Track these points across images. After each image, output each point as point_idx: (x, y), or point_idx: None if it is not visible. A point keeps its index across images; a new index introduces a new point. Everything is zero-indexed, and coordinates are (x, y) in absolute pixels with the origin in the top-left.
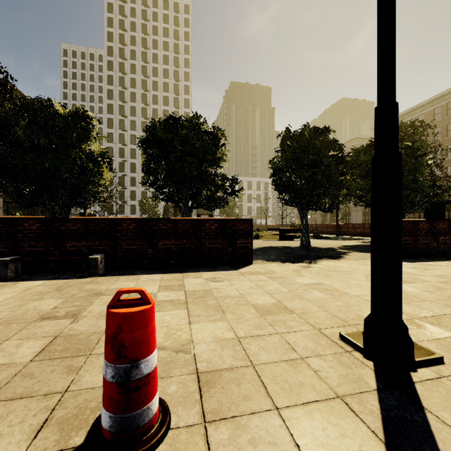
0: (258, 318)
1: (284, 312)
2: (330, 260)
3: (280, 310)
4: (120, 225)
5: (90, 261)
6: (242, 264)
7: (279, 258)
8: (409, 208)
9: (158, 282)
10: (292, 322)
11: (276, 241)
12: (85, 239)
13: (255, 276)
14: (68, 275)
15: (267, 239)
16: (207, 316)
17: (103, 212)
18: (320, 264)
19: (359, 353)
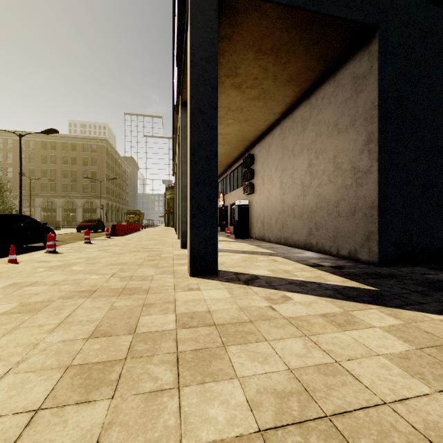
0: None
1: None
2: None
3: None
4: None
5: None
6: None
7: None
8: None
9: None
10: None
11: None
12: None
13: None
14: None
15: None
16: None
17: None
18: None
19: None
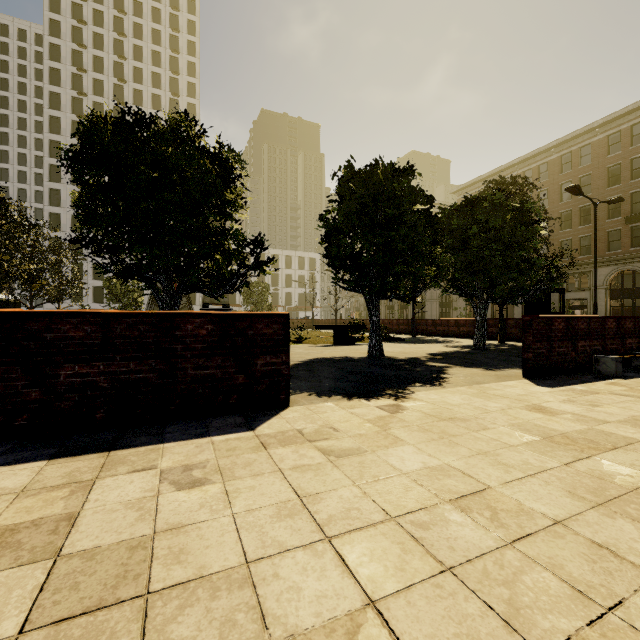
0: None
1: None
2: (429, 387)
3: None
4: None
5: None
6: (267, 408)
7: (339, 387)
8: (516, 297)
9: None
10: None
11: (329, 347)
12: None
13: (293, 451)
14: None
15: (315, 343)
16: None
17: (30, 298)
18: (417, 400)
19: None
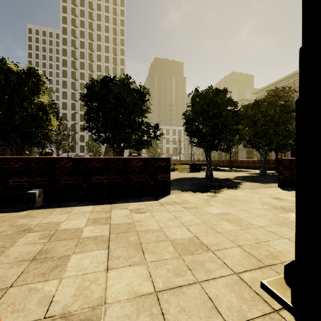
0: (176, 260)
1: (201, 250)
2: (230, 189)
3: (197, 247)
4: (59, 164)
5: (28, 195)
6: (162, 194)
7: (191, 188)
8: (282, 149)
9: (87, 215)
10: (210, 264)
11: (187, 173)
12: (26, 176)
13: (173, 206)
14: (8, 208)
15: (181, 171)
16: (126, 258)
17: (58, 151)
18: (223, 193)
19: (289, 313)
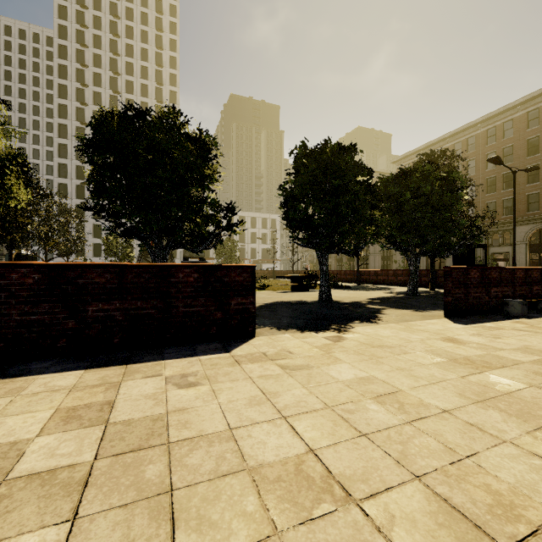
0: None
1: (329, 500)
2: (366, 324)
3: (319, 489)
4: (6, 277)
5: None
6: (238, 338)
7: (295, 323)
8: (443, 252)
9: (59, 398)
10: None
11: (287, 293)
12: None
13: (259, 366)
14: None
15: (275, 290)
16: None
17: (45, 253)
18: (356, 332)
19: None
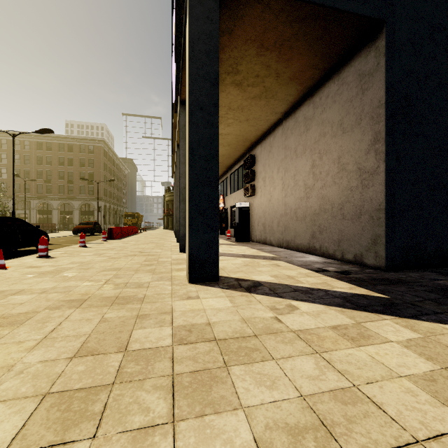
0: None
1: None
2: None
3: None
4: None
5: None
6: None
7: None
8: None
9: None
10: None
11: None
12: None
13: None
14: None
15: None
16: None
17: None
18: None
19: None
